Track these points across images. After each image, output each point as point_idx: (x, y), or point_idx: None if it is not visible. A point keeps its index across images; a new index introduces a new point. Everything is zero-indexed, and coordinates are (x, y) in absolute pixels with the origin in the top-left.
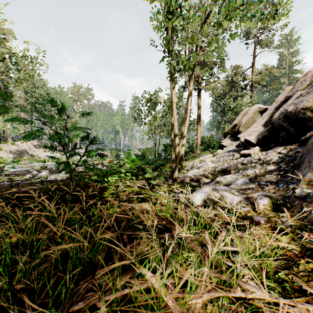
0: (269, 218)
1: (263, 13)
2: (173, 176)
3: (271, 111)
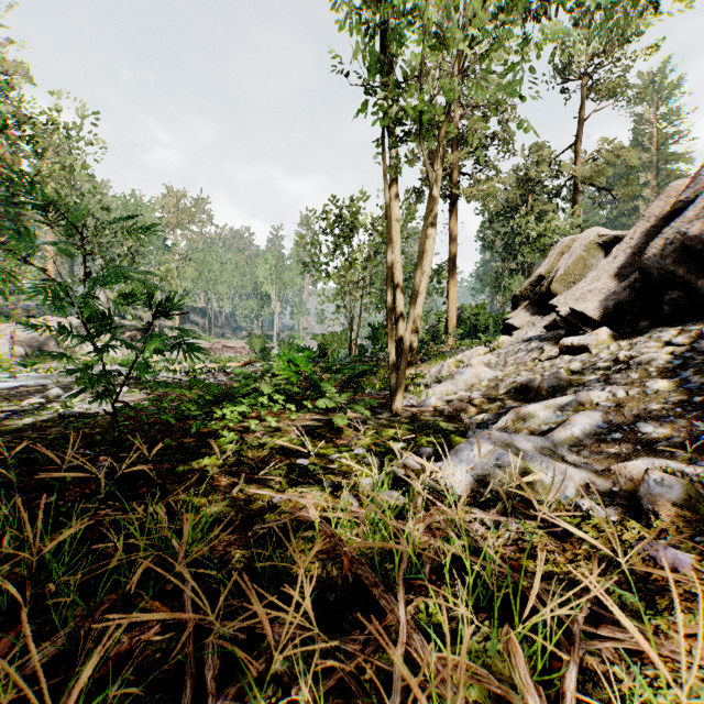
0: (700, 553)
1: (613, 4)
2: (393, 403)
3: (633, 240)
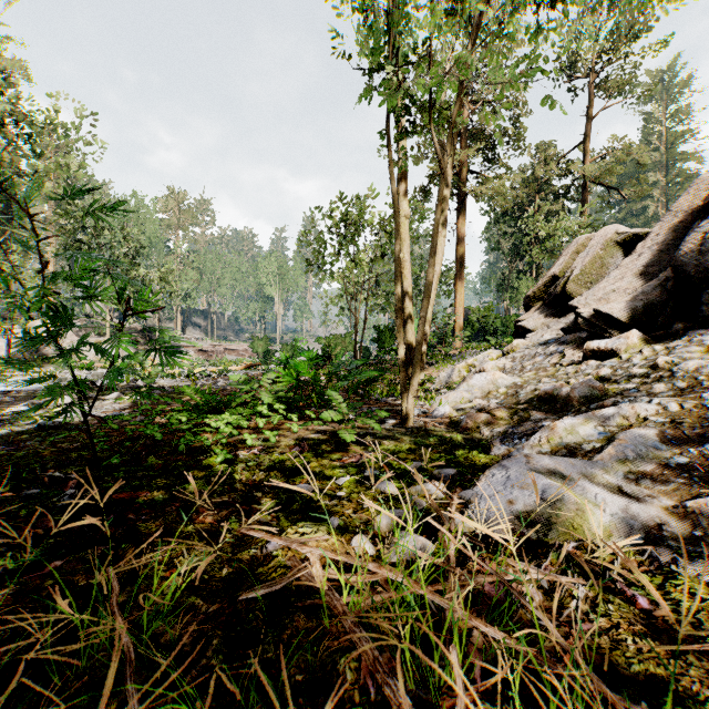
0: None
1: None
2: (404, 413)
3: (659, 236)
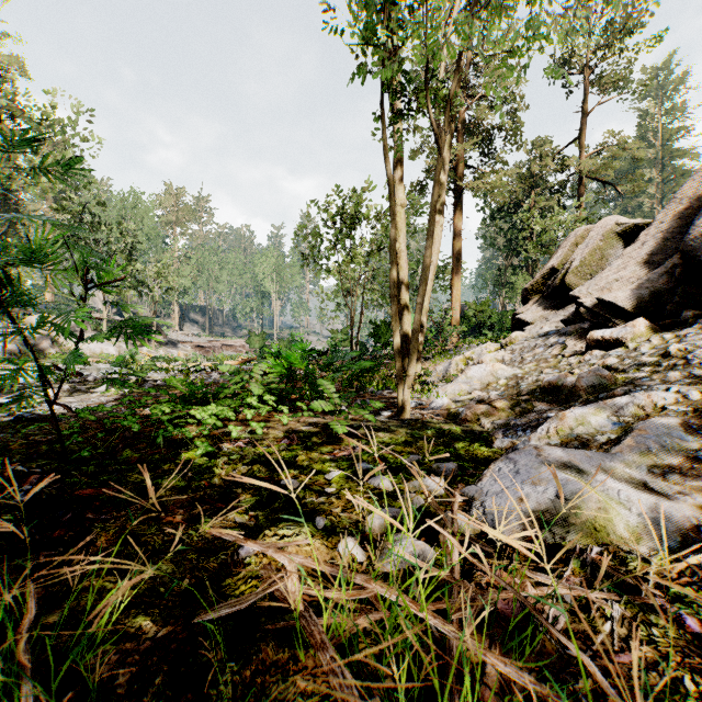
0: None
1: None
2: (400, 405)
3: (663, 224)
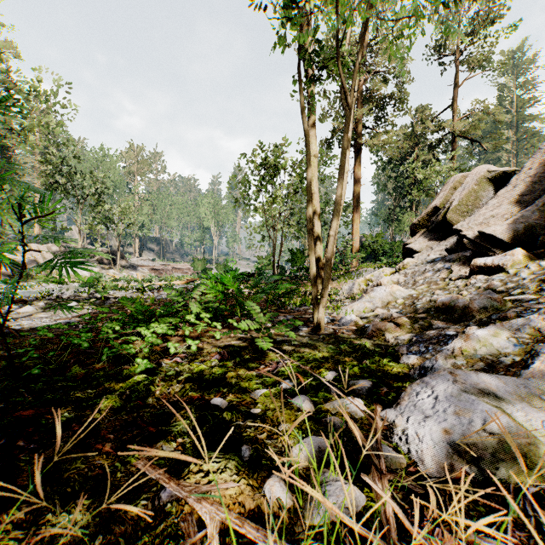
0: None
1: None
2: (316, 321)
3: (531, 170)
